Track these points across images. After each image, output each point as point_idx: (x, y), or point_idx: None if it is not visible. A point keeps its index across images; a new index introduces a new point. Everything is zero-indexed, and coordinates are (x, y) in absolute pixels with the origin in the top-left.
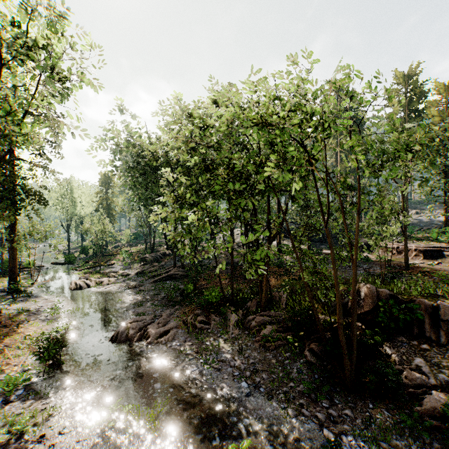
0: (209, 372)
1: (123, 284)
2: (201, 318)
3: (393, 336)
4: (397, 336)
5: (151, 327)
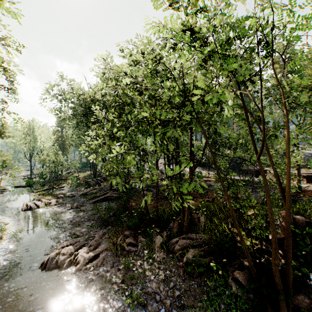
0: (134, 310)
1: (67, 204)
2: (129, 241)
3: None
4: None
5: (81, 252)
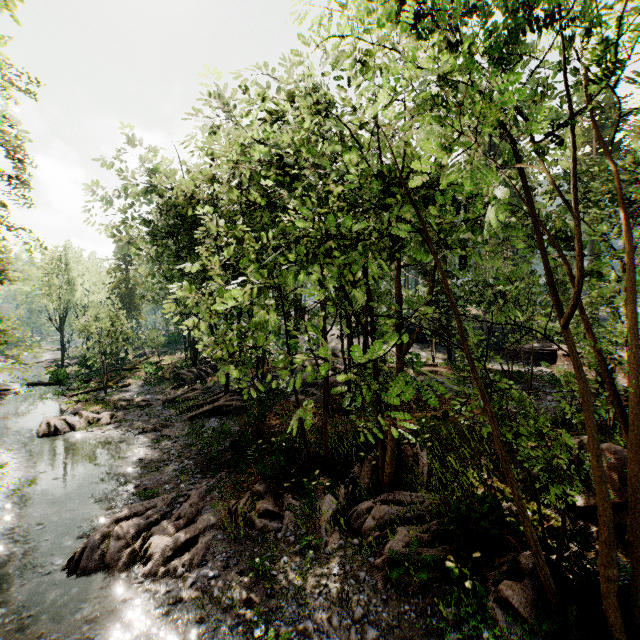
0: None
1: (135, 423)
2: (264, 506)
3: None
4: None
5: (159, 532)
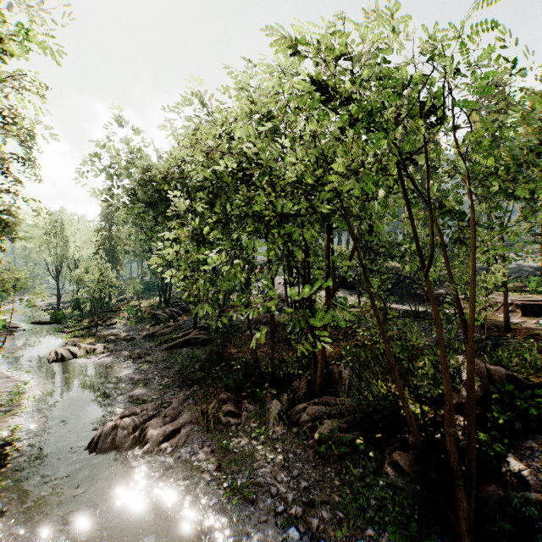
0: (237, 508)
1: (123, 352)
2: (228, 408)
3: (516, 439)
4: (522, 439)
5: (152, 425)
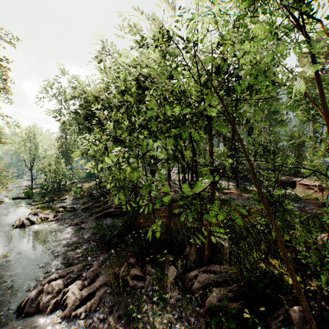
0: None
1: (67, 220)
2: (135, 272)
3: None
4: None
5: (72, 288)
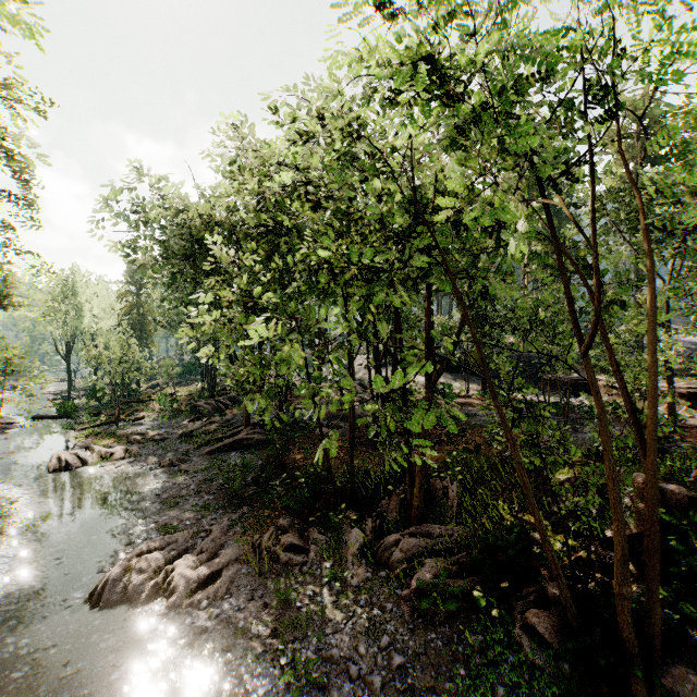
0: None
1: (151, 458)
2: (289, 540)
3: None
4: None
5: (181, 565)
